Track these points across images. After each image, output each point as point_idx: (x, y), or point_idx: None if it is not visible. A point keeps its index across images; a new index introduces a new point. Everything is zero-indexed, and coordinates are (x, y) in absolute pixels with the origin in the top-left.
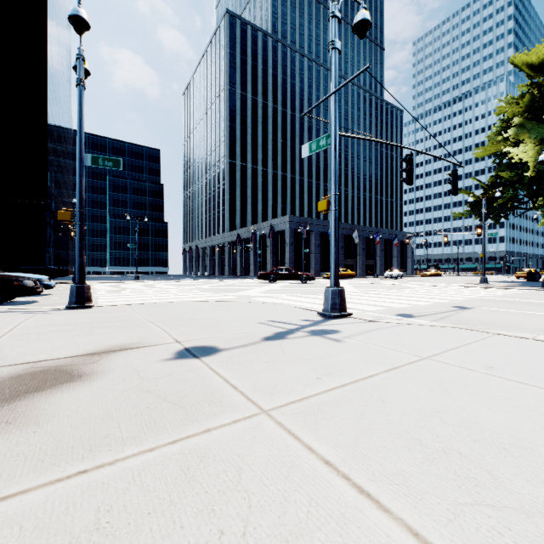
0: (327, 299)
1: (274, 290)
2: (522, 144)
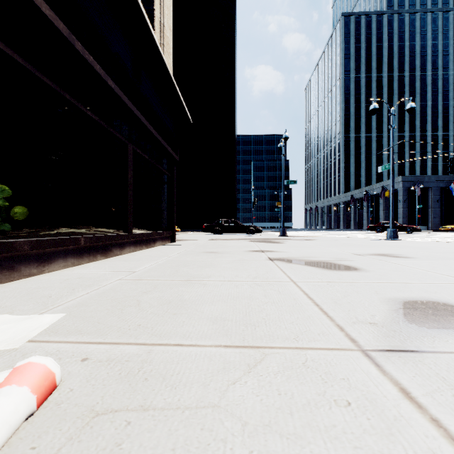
0: (387, 233)
1: (375, 235)
2: None
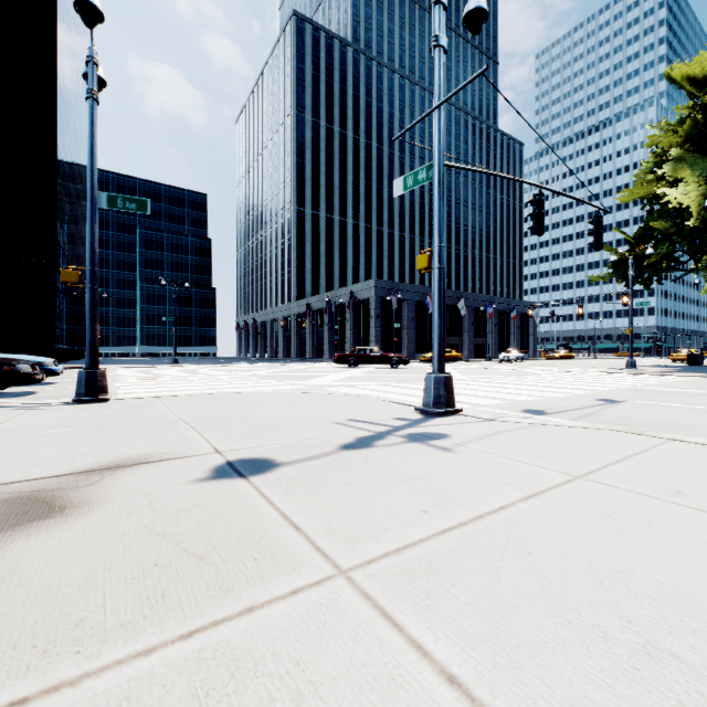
0: (429, 390)
1: (356, 377)
2: (682, 184)
